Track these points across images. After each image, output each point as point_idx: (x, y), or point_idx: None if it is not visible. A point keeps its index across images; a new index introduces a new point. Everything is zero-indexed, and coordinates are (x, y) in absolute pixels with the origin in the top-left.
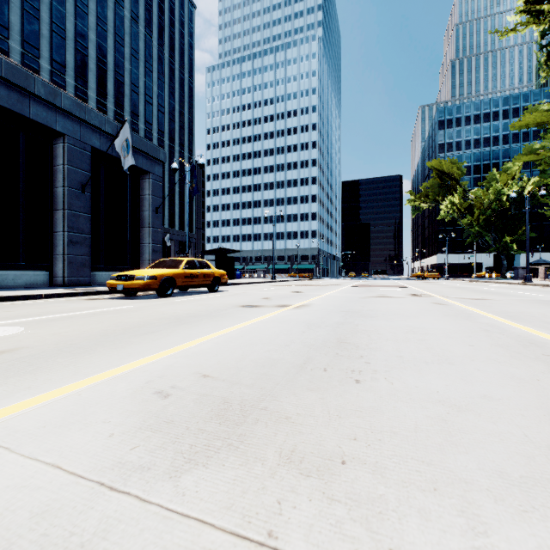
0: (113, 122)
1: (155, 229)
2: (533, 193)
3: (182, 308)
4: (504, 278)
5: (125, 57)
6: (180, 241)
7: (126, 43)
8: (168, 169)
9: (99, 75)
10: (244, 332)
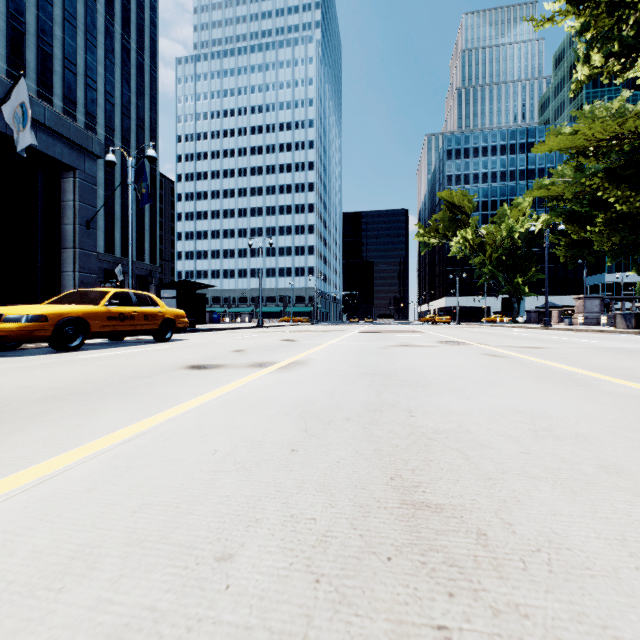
0: (6, 82)
1: (86, 252)
2: (542, 232)
3: (59, 376)
4: (516, 322)
5: (55, 20)
6: (137, 274)
7: (56, 1)
8: (120, 180)
9: (11, 37)
10: (120, 460)
